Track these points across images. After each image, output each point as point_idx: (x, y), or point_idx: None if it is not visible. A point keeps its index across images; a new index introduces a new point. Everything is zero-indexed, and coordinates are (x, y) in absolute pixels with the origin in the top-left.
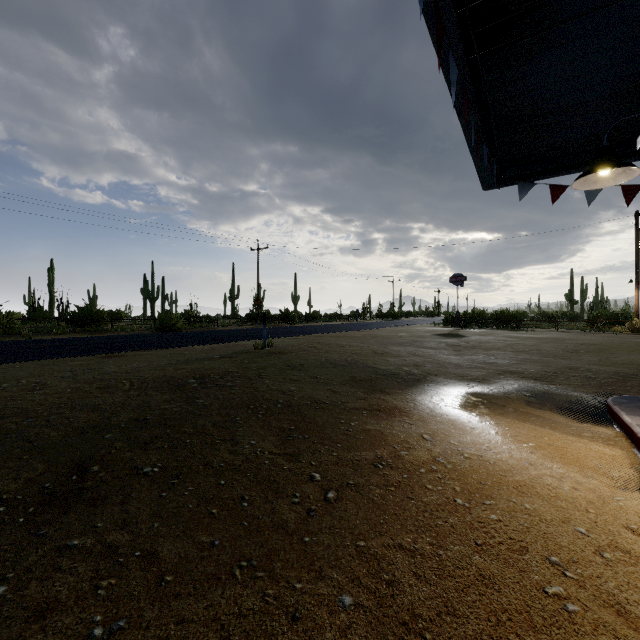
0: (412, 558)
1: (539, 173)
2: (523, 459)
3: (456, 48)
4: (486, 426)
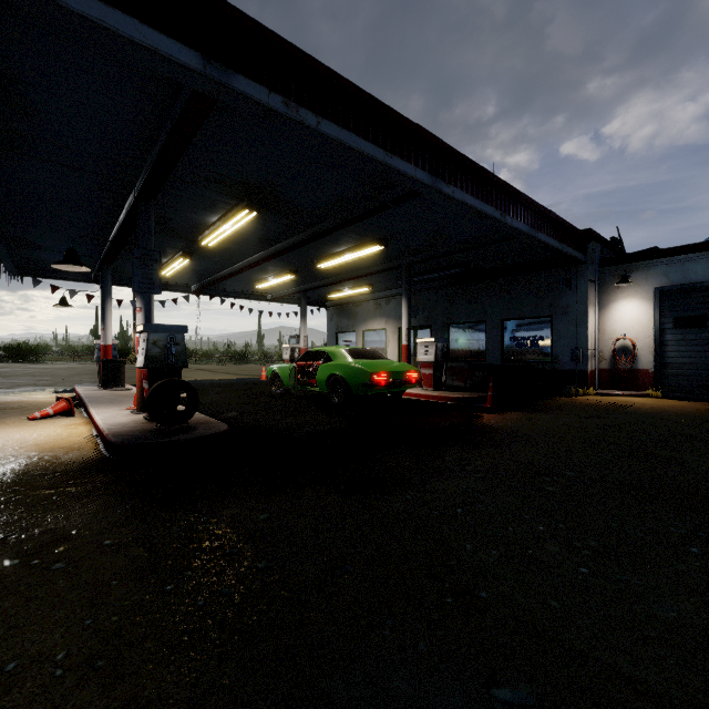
0: (2, 407)
1: (46, 277)
2: (34, 399)
3: (5, 250)
4: (17, 397)
